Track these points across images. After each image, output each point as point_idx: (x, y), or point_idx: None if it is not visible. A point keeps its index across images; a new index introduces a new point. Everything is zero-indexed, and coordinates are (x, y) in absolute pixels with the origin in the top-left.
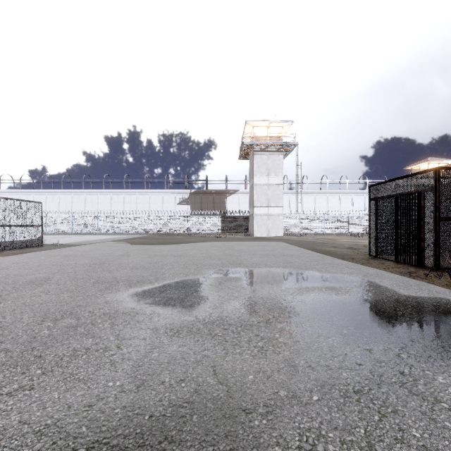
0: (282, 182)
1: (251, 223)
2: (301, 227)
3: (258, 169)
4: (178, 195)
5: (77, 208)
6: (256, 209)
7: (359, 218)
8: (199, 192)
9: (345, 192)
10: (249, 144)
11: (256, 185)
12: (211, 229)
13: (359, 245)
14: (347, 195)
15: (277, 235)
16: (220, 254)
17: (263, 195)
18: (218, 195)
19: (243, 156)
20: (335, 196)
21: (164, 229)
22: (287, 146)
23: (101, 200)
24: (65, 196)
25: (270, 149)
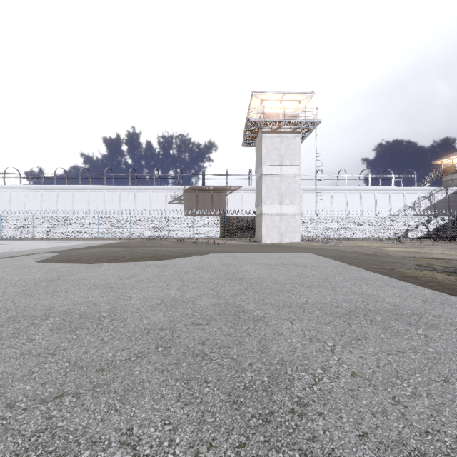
0: (298, 173)
1: (259, 226)
2: (319, 231)
3: (268, 155)
4: (169, 192)
5: (47, 208)
6: (265, 207)
7: (390, 219)
8: (195, 188)
9: (367, 189)
10: (257, 122)
11: (266, 176)
12: (207, 233)
13: (451, 261)
14: (369, 193)
15: (292, 240)
16: (208, 305)
17: (275, 189)
18: (217, 192)
19: (248, 142)
20: (355, 194)
21: (149, 233)
22: (305, 125)
23: (77, 198)
24: (33, 193)
25: (284, 130)
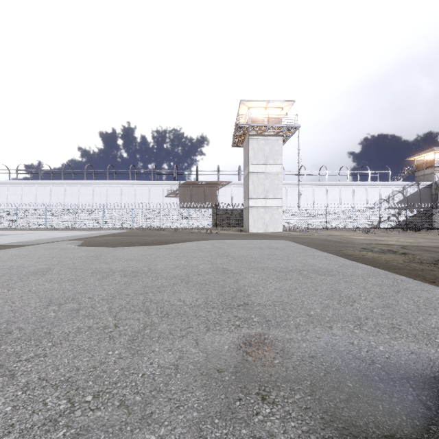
0: (281, 171)
1: (247, 217)
2: (301, 222)
3: (254, 155)
4: (166, 187)
5: (56, 201)
6: (251, 201)
7: (364, 211)
8: (189, 183)
9: (346, 184)
10: (244, 127)
11: (252, 174)
12: (201, 223)
13: (393, 246)
14: (348, 187)
15: (275, 230)
16: (206, 267)
17: (260, 185)
18: (209, 187)
19: (237, 143)
20: (335, 188)
21: (149, 223)
22: (287, 129)
23: (83, 192)
24: (42, 187)
25: (268, 133)
